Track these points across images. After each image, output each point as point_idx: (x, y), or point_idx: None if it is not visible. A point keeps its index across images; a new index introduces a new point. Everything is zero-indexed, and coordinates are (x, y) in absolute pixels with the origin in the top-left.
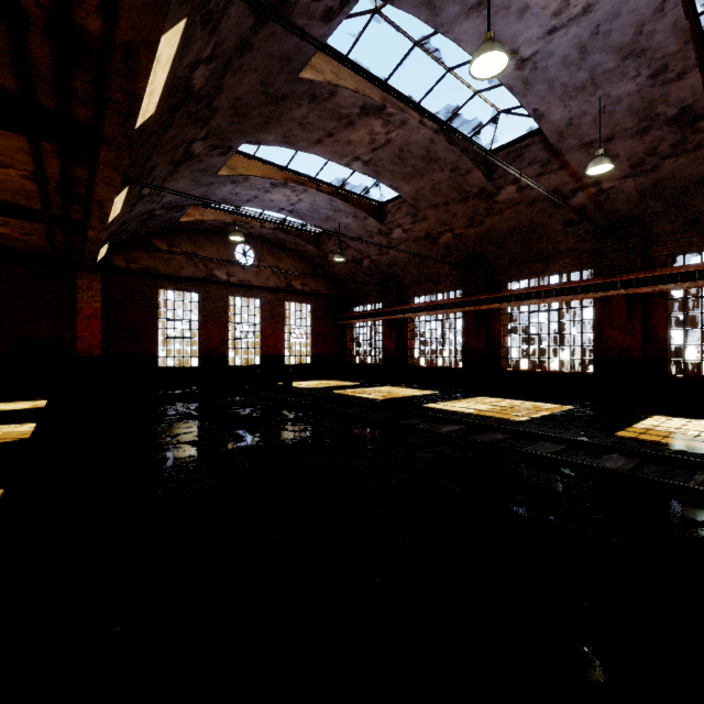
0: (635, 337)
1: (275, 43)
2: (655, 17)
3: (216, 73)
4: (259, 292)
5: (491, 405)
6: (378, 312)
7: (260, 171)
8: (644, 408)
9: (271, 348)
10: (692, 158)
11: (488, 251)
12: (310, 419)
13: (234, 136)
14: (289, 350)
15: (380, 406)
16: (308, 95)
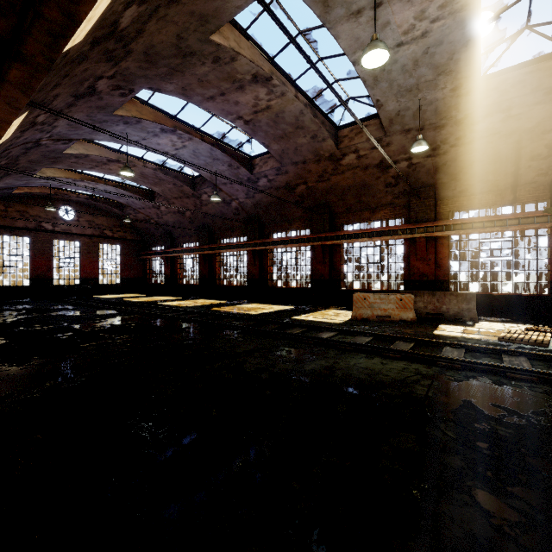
0: (256, 269)
1: (42, 149)
2: (213, 151)
3: (13, 159)
4: (78, 237)
5: (192, 302)
6: (161, 252)
7: (63, 174)
8: (260, 301)
9: (88, 273)
10: (263, 195)
11: (209, 222)
12: (80, 309)
13: (36, 167)
14: (103, 275)
15: (126, 303)
16: (73, 156)
